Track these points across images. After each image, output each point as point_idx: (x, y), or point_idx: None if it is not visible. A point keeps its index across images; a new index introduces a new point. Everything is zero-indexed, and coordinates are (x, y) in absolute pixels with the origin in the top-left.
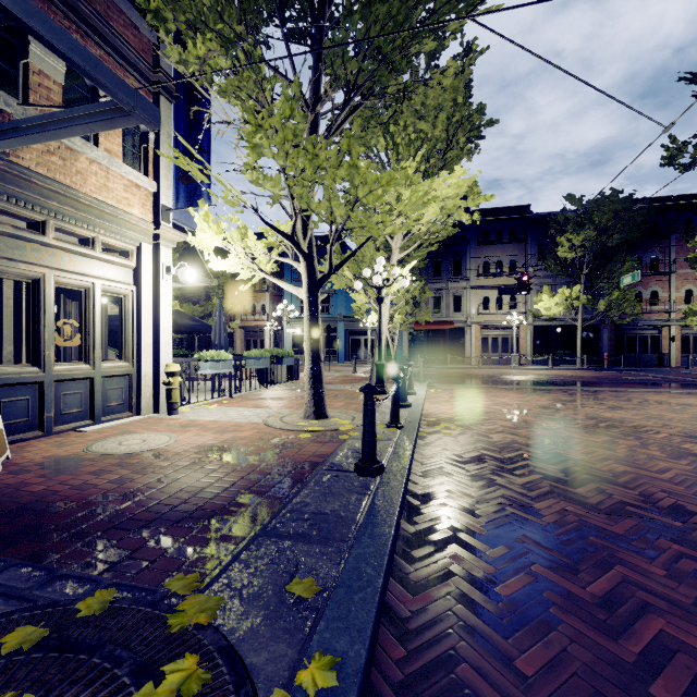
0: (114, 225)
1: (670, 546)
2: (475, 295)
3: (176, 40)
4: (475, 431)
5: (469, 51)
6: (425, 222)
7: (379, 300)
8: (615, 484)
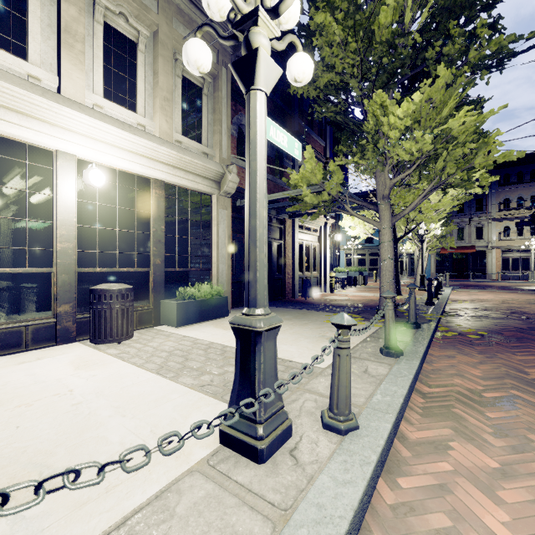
0: (317, 222)
1: (530, 320)
2: (495, 226)
3: (333, 144)
4: (476, 303)
5: (479, 102)
6: (450, 195)
7: (422, 241)
8: (531, 314)
